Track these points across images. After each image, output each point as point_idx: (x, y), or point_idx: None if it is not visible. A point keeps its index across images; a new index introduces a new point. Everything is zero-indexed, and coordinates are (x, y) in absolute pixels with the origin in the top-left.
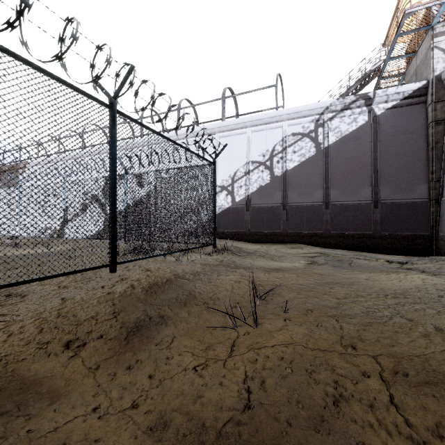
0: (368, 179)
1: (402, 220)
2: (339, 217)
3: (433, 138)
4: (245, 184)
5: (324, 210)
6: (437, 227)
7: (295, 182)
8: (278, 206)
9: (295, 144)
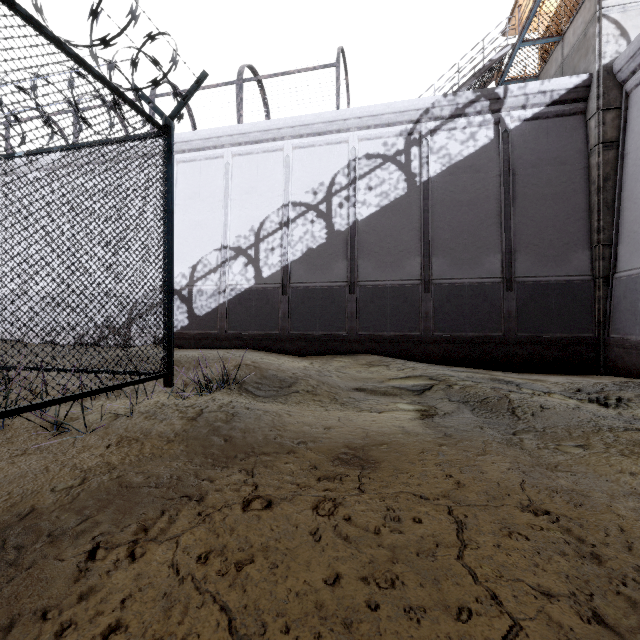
0: (495, 241)
1: (550, 311)
2: (448, 306)
3: (600, 171)
4: (280, 245)
5: (422, 294)
6: (606, 323)
7: (371, 243)
8: (341, 287)
9: (370, 174)
